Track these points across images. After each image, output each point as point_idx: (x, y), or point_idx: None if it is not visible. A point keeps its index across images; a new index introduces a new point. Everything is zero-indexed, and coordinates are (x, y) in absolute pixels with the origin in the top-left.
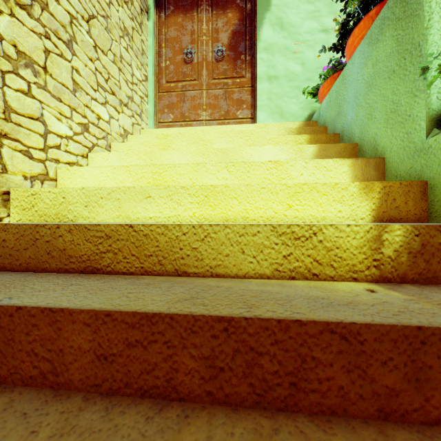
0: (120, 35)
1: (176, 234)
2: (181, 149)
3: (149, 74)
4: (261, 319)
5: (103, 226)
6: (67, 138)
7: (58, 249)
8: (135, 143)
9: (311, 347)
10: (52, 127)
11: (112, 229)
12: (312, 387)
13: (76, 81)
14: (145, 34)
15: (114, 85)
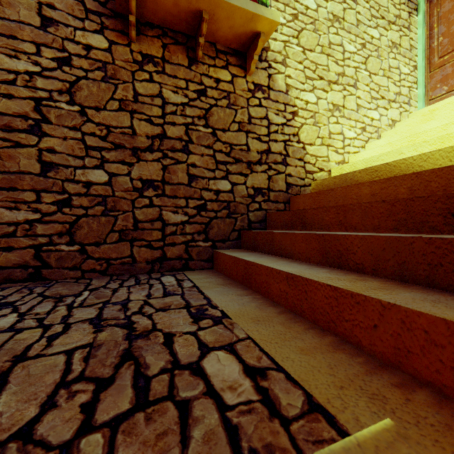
0: (389, 52)
1: (410, 161)
2: (438, 118)
3: (418, 62)
4: (430, 169)
5: (374, 167)
6: (353, 139)
7: (354, 181)
8: (400, 127)
9: (452, 175)
10: (346, 135)
11: (378, 167)
12: (453, 189)
13: (358, 104)
14: (413, 31)
15: (383, 91)
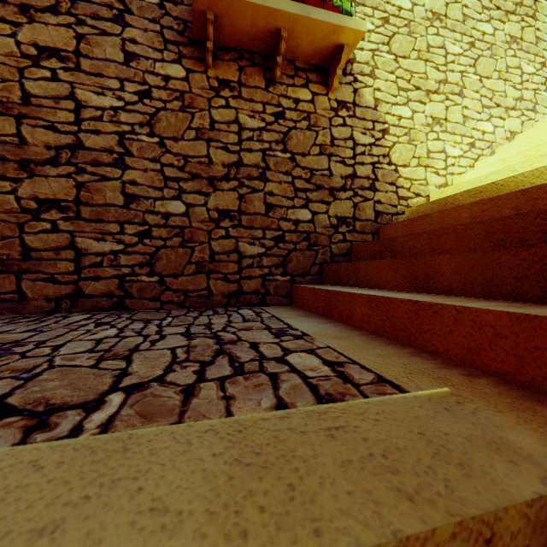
0: (506, 48)
1: (520, 179)
2: None
3: (546, 58)
4: (538, 185)
5: (478, 187)
6: (458, 157)
7: (456, 205)
8: (519, 140)
9: None
10: (449, 153)
11: (483, 188)
12: None
13: (465, 115)
14: (540, 19)
15: (499, 98)
